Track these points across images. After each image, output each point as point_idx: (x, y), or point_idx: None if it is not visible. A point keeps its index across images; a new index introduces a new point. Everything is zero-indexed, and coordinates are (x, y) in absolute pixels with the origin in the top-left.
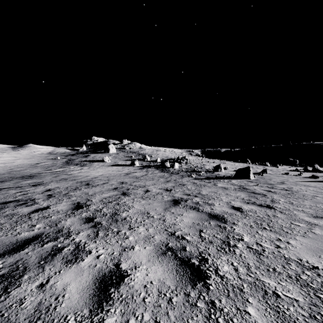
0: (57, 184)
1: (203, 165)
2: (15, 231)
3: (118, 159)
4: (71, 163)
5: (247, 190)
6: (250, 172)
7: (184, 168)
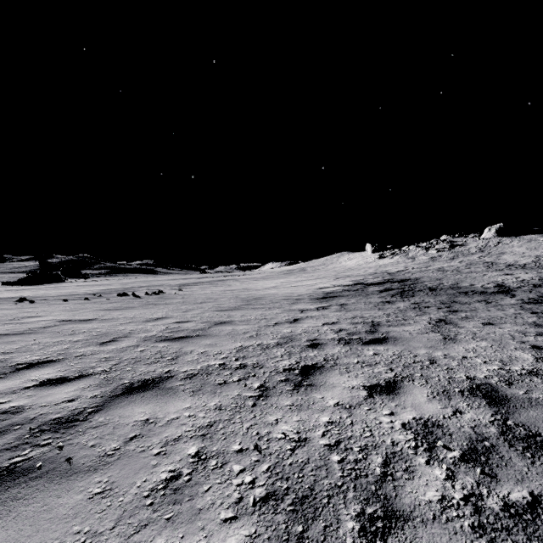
0: None
1: None
2: None
3: None
4: None
5: None
6: None
7: None
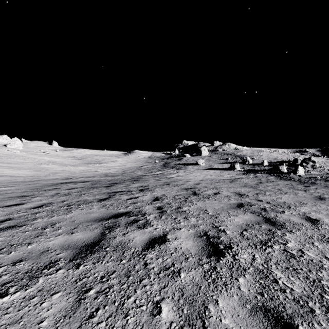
0: (162, 191)
1: None
2: (126, 325)
3: (212, 162)
4: (167, 166)
5: None
6: None
7: (314, 174)
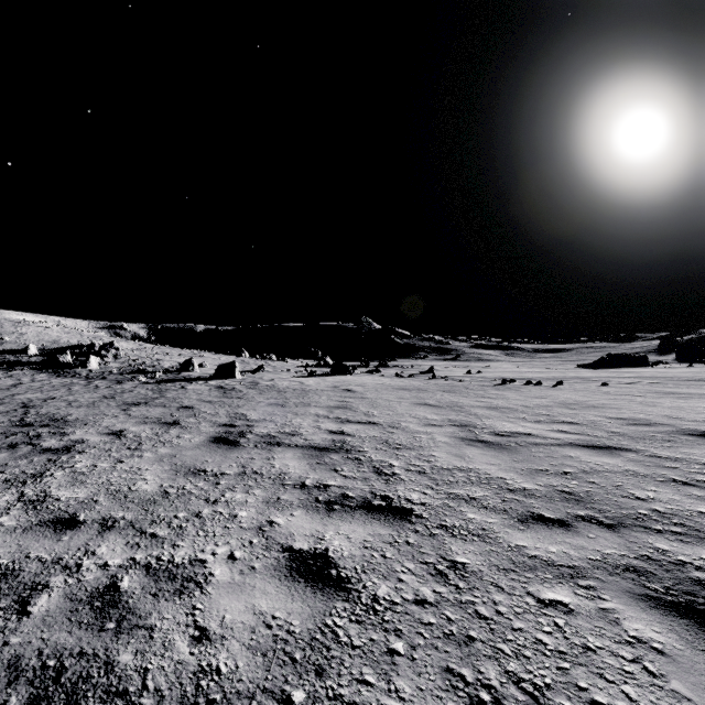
0: None
1: (157, 360)
2: None
3: None
4: None
5: (225, 389)
6: (235, 369)
7: (114, 367)
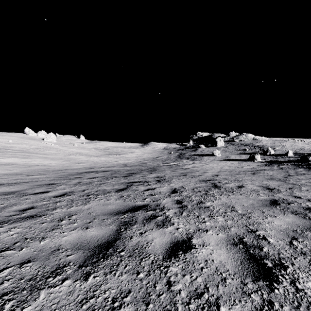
0: (179, 182)
1: None
2: None
3: (228, 152)
4: (182, 157)
5: None
6: None
7: None
